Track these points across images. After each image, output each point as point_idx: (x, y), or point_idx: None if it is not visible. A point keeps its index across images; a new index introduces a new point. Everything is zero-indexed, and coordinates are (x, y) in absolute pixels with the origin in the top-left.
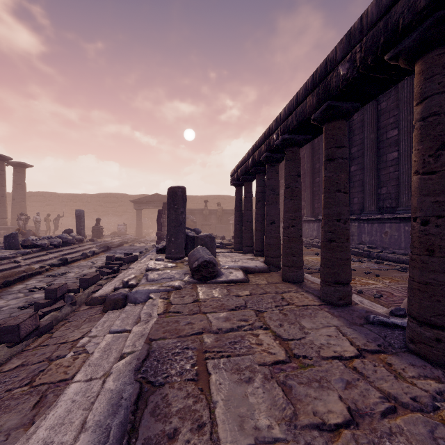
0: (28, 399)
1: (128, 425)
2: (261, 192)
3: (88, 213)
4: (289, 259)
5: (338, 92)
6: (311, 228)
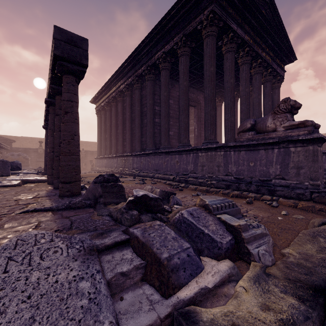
0: None
1: None
2: None
3: None
4: (50, 171)
5: (52, 82)
6: (114, 162)
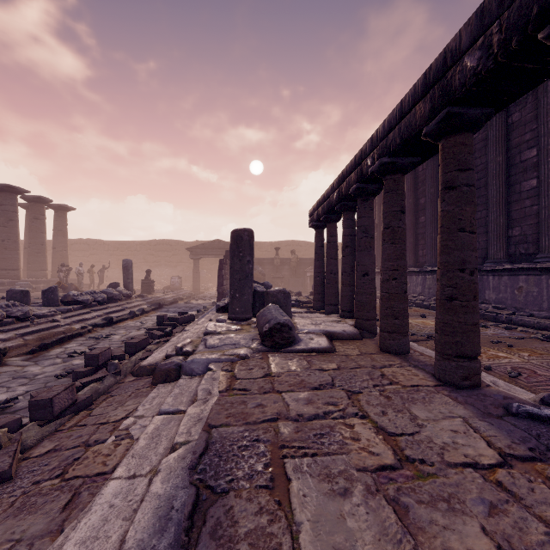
0: (58, 496)
1: (180, 549)
2: (349, 235)
3: (137, 263)
4: (389, 323)
5: (464, 94)
6: (413, 282)
